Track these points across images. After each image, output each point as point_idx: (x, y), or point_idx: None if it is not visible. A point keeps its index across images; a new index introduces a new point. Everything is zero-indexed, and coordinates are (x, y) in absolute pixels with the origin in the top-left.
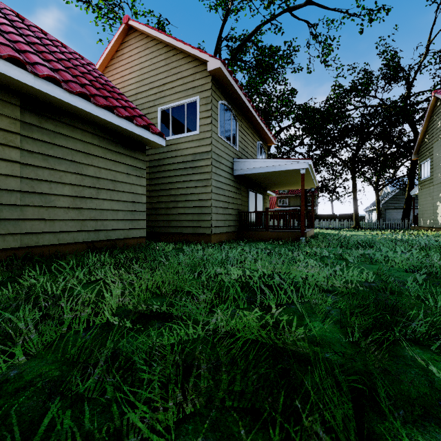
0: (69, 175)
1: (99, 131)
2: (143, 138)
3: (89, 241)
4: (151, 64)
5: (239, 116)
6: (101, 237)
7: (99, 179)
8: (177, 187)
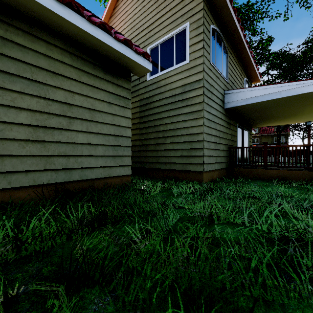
0: (28, 98)
1: (71, 47)
2: (125, 58)
3: (58, 182)
4: (142, 8)
5: (229, 48)
6: (74, 177)
7: (72, 106)
8: (165, 122)
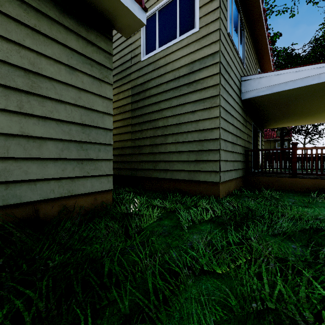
0: None
1: None
2: None
3: None
4: None
5: (245, 25)
6: None
7: None
8: (166, 115)
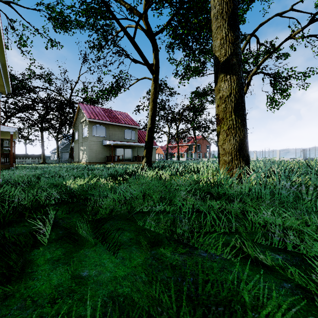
0: None
1: None
2: None
3: None
4: None
5: None
6: None
7: None
8: None
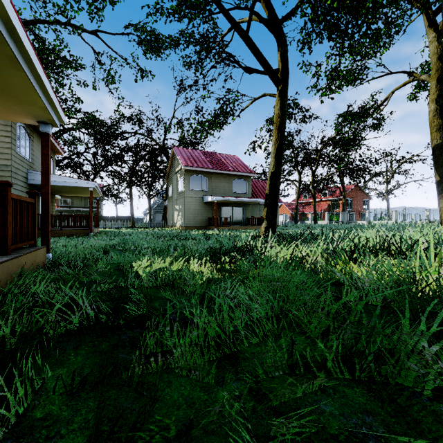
0: None
1: None
2: None
3: None
4: None
5: (32, 133)
6: None
7: None
8: None
